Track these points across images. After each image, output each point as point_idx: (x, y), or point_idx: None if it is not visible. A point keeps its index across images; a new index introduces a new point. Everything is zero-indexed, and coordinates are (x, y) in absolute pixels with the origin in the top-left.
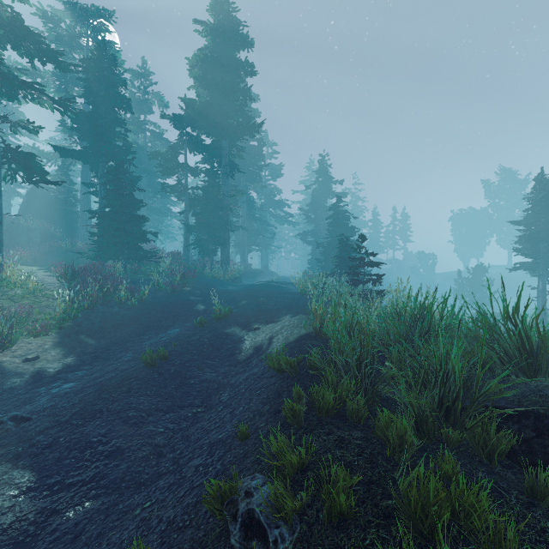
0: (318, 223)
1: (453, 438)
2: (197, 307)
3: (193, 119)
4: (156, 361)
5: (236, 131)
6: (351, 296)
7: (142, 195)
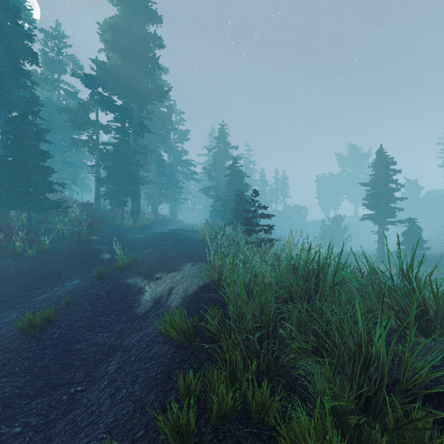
0: (218, 180)
1: (378, 442)
2: (102, 256)
3: (104, 80)
4: (37, 325)
5: (145, 95)
6: (246, 244)
7: (56, 148)
